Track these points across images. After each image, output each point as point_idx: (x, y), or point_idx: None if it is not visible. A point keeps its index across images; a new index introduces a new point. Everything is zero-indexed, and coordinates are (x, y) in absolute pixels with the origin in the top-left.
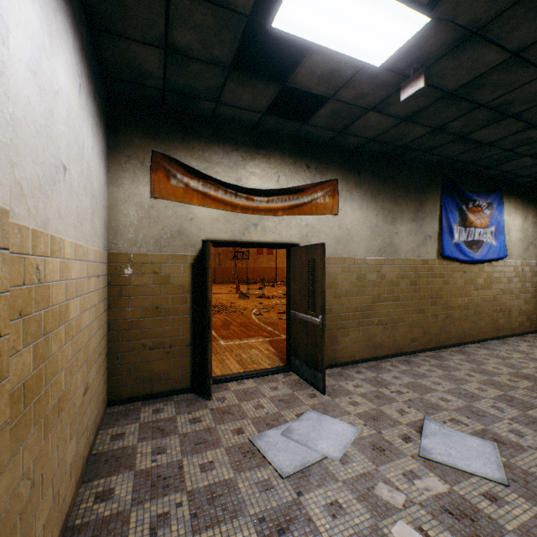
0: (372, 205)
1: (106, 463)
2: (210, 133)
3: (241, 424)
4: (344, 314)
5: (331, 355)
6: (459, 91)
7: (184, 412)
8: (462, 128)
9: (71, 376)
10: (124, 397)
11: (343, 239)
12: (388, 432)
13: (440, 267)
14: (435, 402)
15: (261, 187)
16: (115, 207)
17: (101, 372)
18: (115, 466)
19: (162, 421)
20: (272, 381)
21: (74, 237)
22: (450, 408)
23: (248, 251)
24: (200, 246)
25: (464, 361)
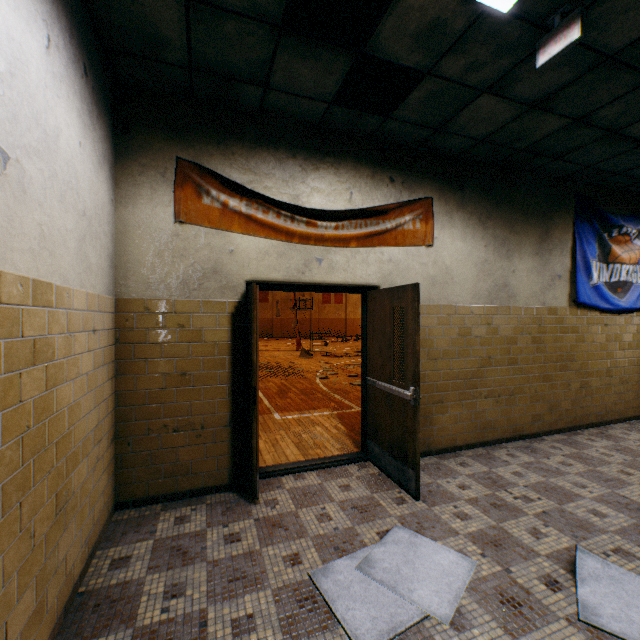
0: (480, 234)
1: (95, 611)
2: (256, 134)
3: (297, 546)
4: (441, 382)
5: (423, 439)
6: (625, 52)
7: (218, 523)
8: (617, 118)
9: (23, 491)
10: (138, 497)
11: (440, 280)
12: (520, 570)
13: (572, 318)
14: (583, 517)
15: (327, 208)
16: (125, 236)
17: (100, 466)
18: (106, 618)
19: (185, 538)
20: (342, 475)
21: (30, 271)
22: (610, 528)
23: (312, 299)
24: (242, 289)
25: (611, 449)
